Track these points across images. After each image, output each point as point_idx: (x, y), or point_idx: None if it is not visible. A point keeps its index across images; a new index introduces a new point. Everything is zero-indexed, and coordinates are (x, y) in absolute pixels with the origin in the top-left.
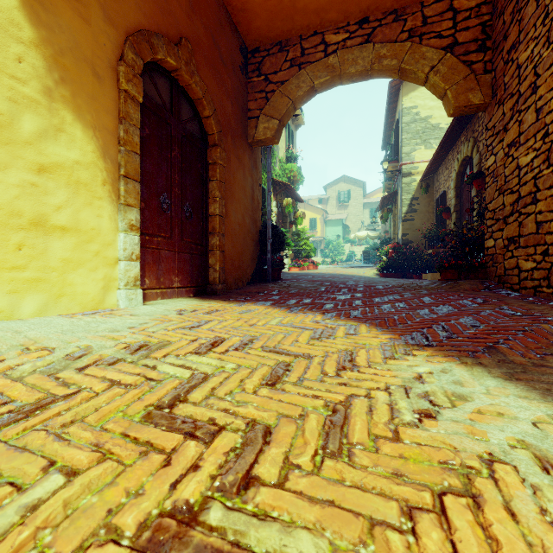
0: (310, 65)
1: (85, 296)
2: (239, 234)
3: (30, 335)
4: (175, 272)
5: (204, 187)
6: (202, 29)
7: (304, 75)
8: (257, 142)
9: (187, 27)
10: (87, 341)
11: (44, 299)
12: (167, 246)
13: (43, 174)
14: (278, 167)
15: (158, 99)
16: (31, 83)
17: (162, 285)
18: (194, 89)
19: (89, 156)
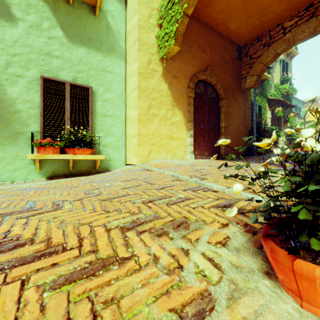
0: (274, 43)
1: (180, 155)
2: (236, 133)
3: (171, 161)
4: (206, 150)
5: (217, 117)
6: (216, 56)
7: (271, 49)
8: (246, 89)
9: (210, 60)
10: (181, 163)
11: (172, 155)
12: (202, 141)
13: (172, 125)
14: (273, 89)
15: (199, 91)
16: (170, 105)
17: (201, 154)
18: (213, 81)
19: (181, 118)
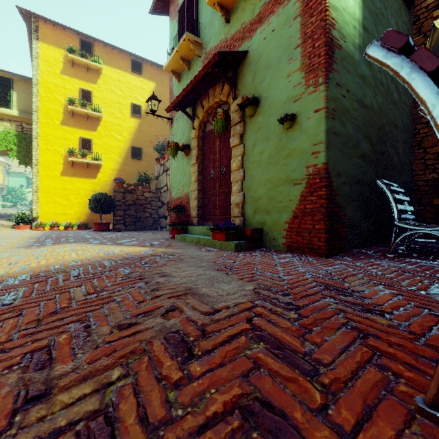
0: None
1: None
2: None
3: None
4: None
5: None
6: None
7: None
8: None
9: None
10: None
11: None
12: None
13: None
14: None
15: None
16: None
17: None
18: None
19: None
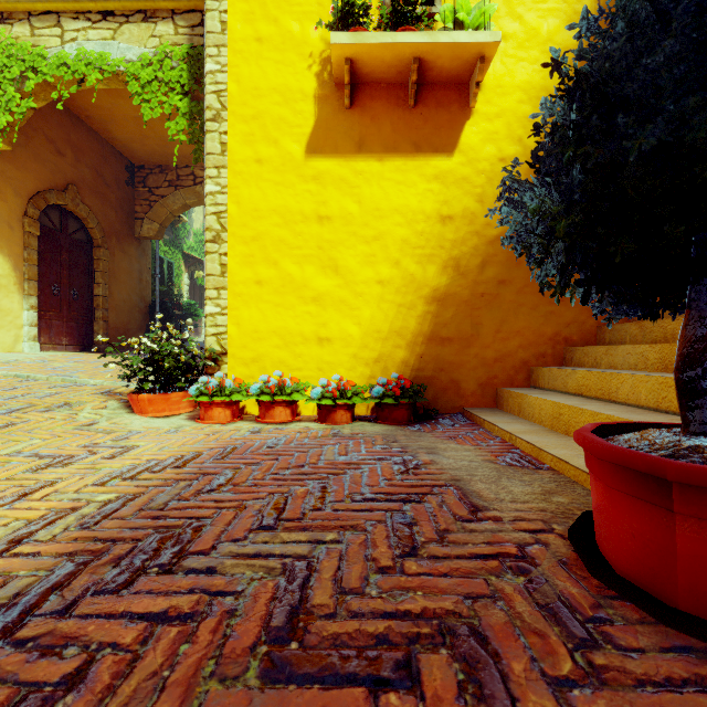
0: (183, 189)
1: (5, 344)
2: (125, 309)
3: None
4: (64, 335)
5: (90, 276)
6: (87, 170)
7: (179, 195)
8: (143, 237)
9: (74, 174)
10: (16, 358)
11: None
12: (57, 318)
13: None
14: (193, 239)
15: (51, 225)
16: None
17: (53, 342)
18: (80, 213)
19: (7, 271)
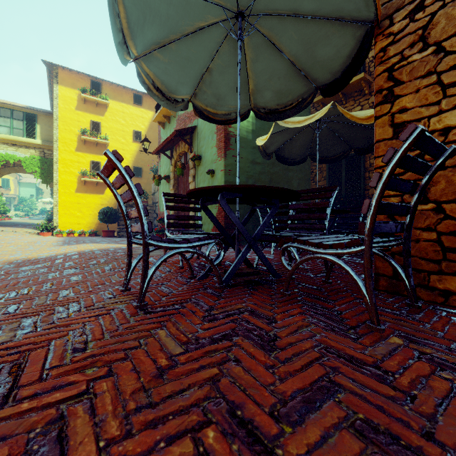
0: (9, 167)
1: None
2: None
3: None
4: None
5: None
6: None
7: (7, 169)
8: None
9: None
10: None
11: None
12: None
13: None
14: None
15: None
16: None
17: None
18: None
19: None
